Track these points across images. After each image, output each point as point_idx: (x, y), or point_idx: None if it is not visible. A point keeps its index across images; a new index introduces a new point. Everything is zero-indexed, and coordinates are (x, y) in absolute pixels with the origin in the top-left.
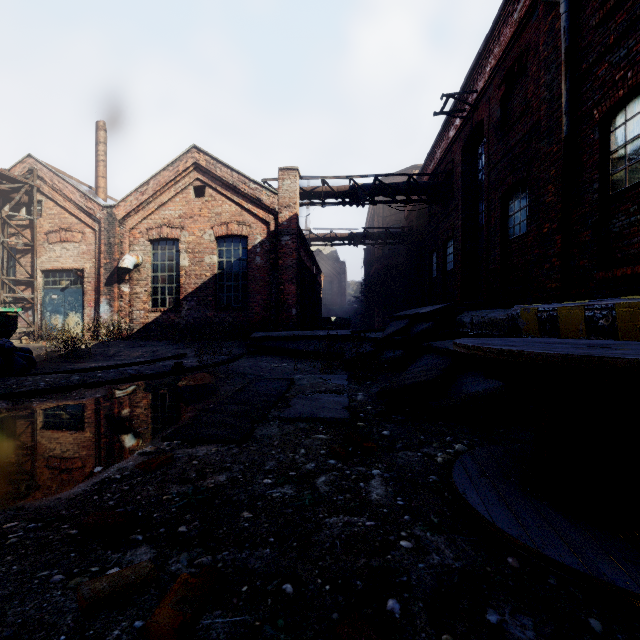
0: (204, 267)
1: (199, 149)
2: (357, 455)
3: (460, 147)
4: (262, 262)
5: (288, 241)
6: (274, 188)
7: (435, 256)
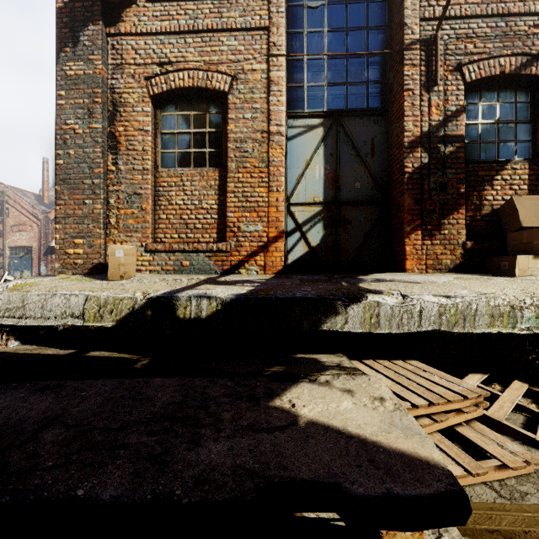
0: None
1: None
2: None
3: None
4: None
5: None
6: None
7: None
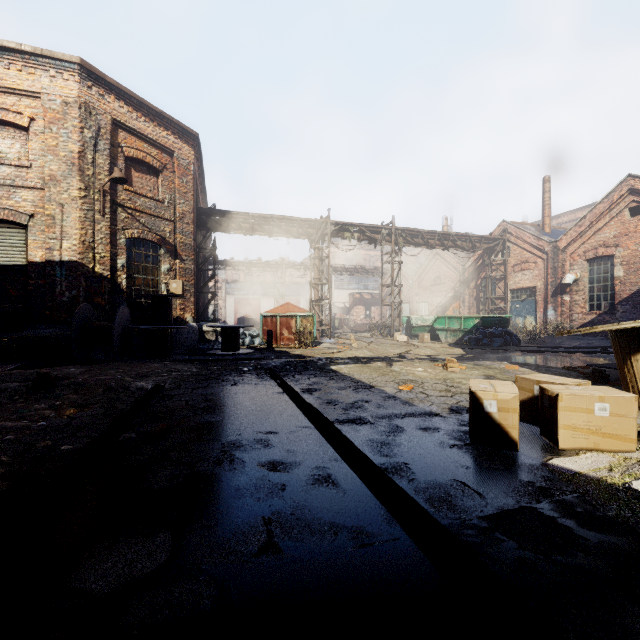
0: (639, 275)
1: (634, 176)
2: None
3: None
4: None
5: None
6: None
7: None
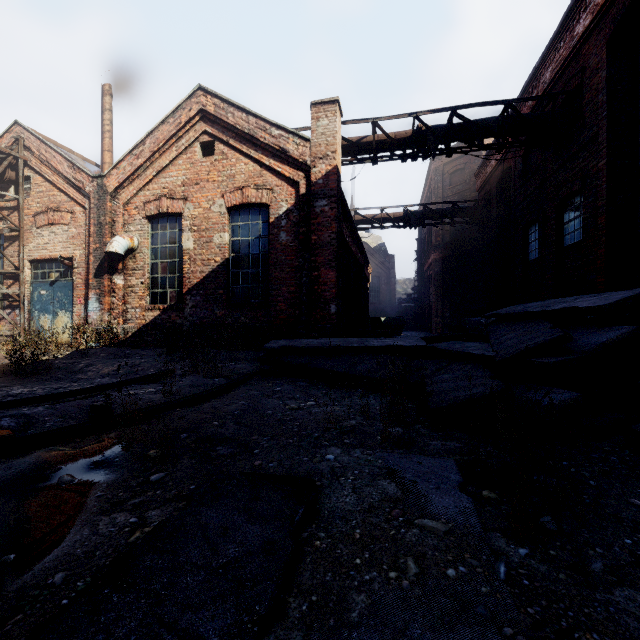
0: (212, 249)
1: (206, 90)
2: None
3: (604, 38)
4: (288, 239)
5: (324, 207)
6: None
7: (534, 230)
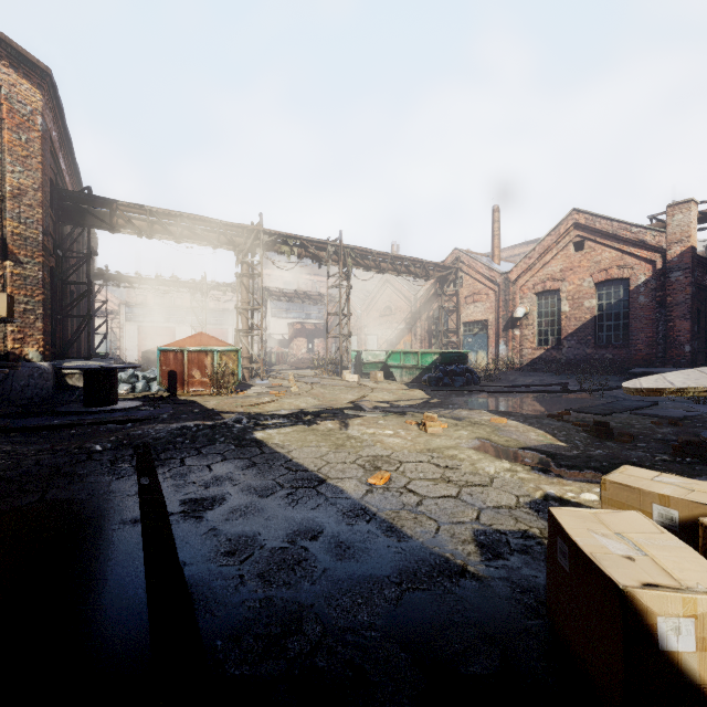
0: (583, 311)
1: (578, 210)
2: (667, 425)
3: None
4: (646, 301)
5: (679, 277)
6: (663, 221)
7: None
